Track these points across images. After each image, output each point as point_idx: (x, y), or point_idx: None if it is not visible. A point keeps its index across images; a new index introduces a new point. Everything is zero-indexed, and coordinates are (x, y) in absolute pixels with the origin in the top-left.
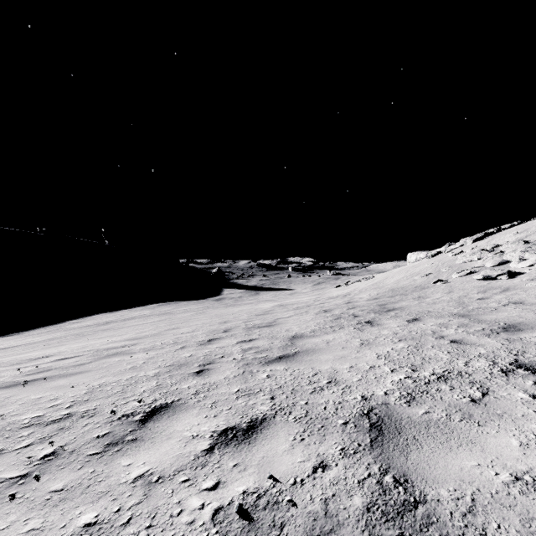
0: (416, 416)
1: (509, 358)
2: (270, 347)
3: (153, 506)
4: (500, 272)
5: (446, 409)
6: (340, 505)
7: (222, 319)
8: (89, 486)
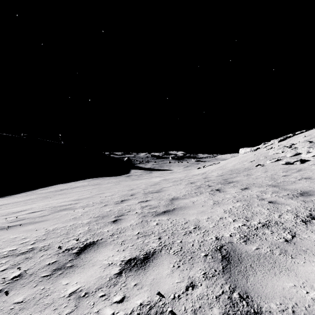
0: (251, 251)
1: (306, 213)
2: (158, 205)
3: (80, 314)
4: (295, 160)
5: (270, 247)
6: (204, 314)
7: (130, 188)
8: (39, 299)
